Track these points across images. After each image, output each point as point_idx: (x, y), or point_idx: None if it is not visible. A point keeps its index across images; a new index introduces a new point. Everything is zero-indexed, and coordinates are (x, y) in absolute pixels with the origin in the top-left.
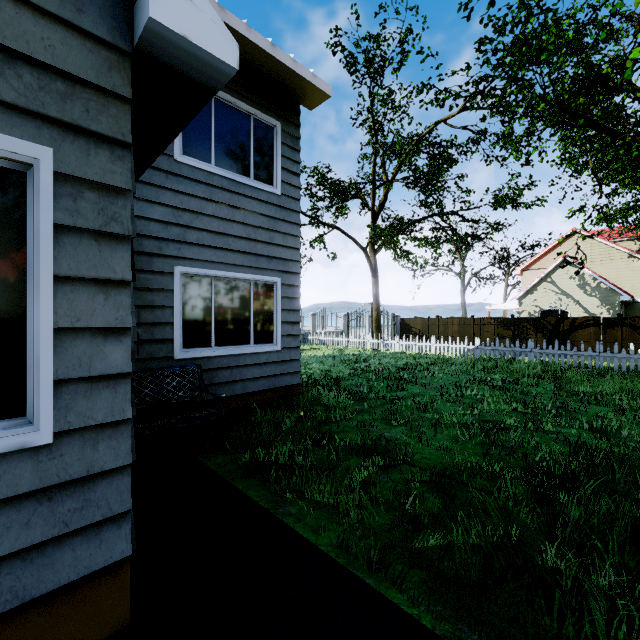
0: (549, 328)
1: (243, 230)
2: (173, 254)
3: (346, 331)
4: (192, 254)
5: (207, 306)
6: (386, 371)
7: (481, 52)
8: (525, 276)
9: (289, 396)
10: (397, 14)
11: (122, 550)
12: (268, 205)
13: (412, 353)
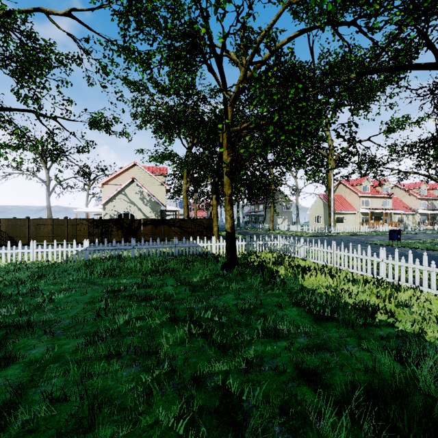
0: (126, 226)
1: None
2: None
3: None
4: None
5: None
6: None
7: None
8: (105, 188)
9: None
10: None
11: None
12: None
13: (1, 264)
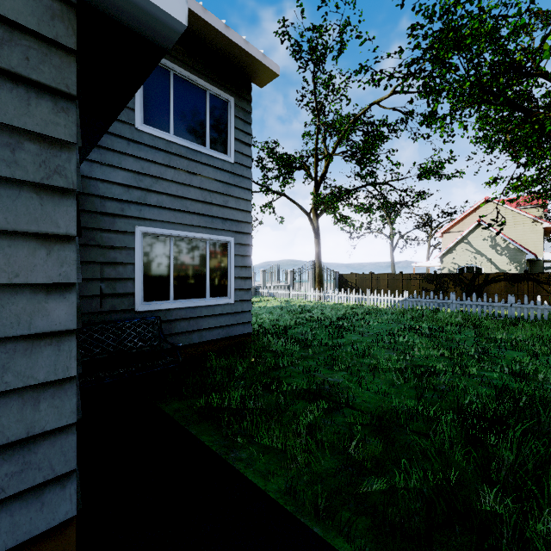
0: (466, 282)
1: (200, 194)
2: (134, 215)
3: (292, 285)
4: (152, 215)
5: (166, 263)
6: (327, 320)
7: (413, 36)
8: (445, 238)
9: (242, 344)
10: (337, 8)
11: (66, 511)
12: (222, 172)
13: (350, 304)
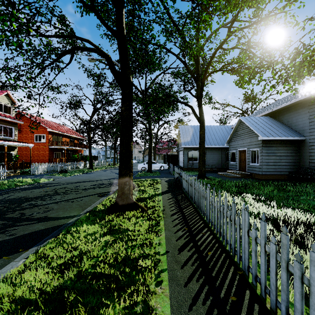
0: None
1: None
2: None
3: None
4: None
5: None
6: None
7: None
8: None
9: None
10: None
11: (261, 174)
12: None
13: None
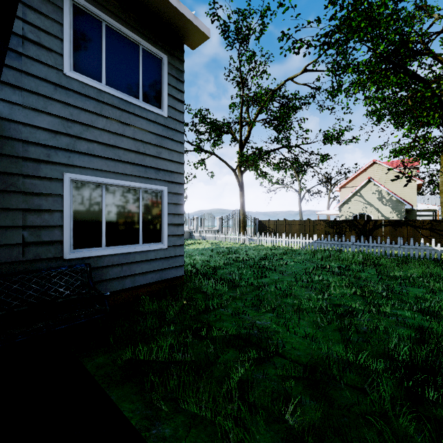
0: (360, 227)
1: (133, 144)
2: (62, 161)
3: (221, 229)
4: (82, 162)
5: (98, 210)
6: (251, 260)
7: (331, 5)
8: (342, 192)
9: (174, 286)
10: None
11: None
12: (156, 124)
13: (269, 246)
